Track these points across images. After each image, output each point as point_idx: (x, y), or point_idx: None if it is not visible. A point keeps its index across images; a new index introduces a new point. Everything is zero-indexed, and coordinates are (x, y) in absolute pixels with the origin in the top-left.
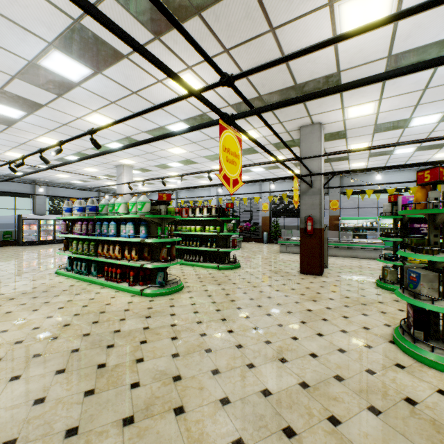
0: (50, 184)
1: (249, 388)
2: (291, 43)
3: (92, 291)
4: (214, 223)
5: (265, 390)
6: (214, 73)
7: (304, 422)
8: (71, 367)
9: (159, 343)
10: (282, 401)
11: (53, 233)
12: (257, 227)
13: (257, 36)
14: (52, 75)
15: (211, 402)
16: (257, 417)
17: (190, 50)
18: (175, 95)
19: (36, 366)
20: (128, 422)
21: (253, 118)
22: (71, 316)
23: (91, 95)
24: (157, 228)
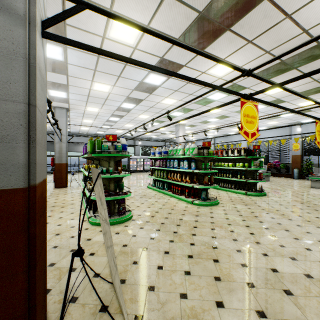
0: (141, 139)
1: (261, 264)
2: (308, 17)
3: (166, 198)
4: (243, 160)
5: (273, 269)
6: (240, 57)
7: (301, 292)
8: (162, 229)
9: (203, 229)
10: (286, 277)
11: (142, 166)
12: (288, 165)
13: (274, 25)
14: (148, 85)
15: (234, 263)
16: (265, 278)
17: (223, 50)
18: (213, 77)
19: (148, 225)
20: (190, 257)
21: (277, 78)
22: (158, 208)
23: (165, 90)
24: (201, 164)
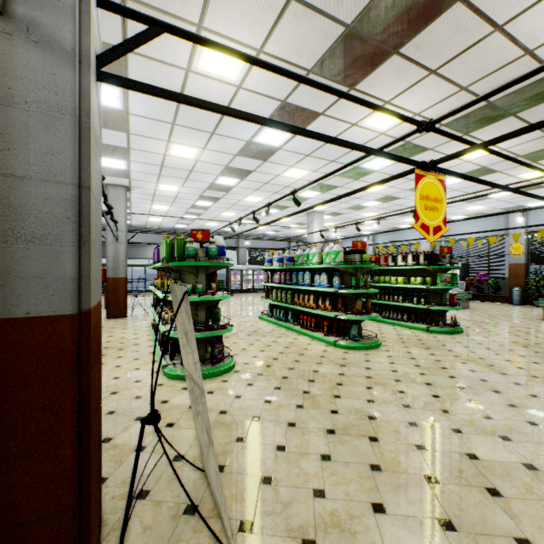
0: (249, 236)
1: (450, 446)
2: (534, 29)
3: (290, 336)
4: (423, 273)
5: (471, 454)
6: (417, 98)
7: (517, 492)
8: (284, 387)
9: (354, 388)
10: (491, 468)
11: (251, 282)
12: (503, 280)
13: (474, 43)
14: (261, 146)
15: (405, 443)
16: (456, 469)
17: (387, 87)
18: (371, 133)
19: (261, 381)
20: (330, 432)
21: (481, 131)
22: (277, 353)
23: (289, 154)
24: (350, 278)
